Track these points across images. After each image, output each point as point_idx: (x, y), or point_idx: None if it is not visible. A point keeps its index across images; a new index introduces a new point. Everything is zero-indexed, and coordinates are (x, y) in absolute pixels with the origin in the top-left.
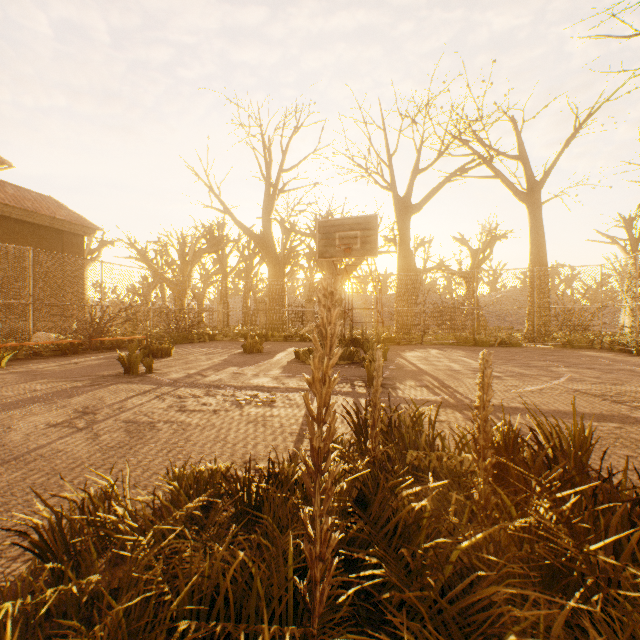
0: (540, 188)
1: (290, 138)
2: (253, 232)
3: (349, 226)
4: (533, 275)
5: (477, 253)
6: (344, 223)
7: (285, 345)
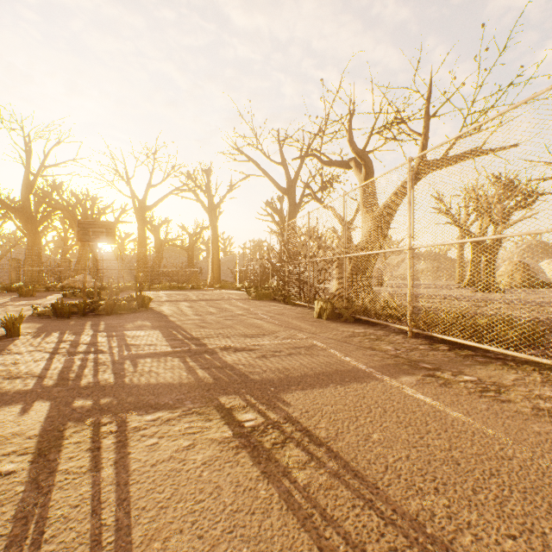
0: (216, 209)
1: (52, 147)
2: (11, 205)
3: (99, 226)
4: (212, 253)
5: (193, 236)
6: (96, 223)
7: (50, 293)
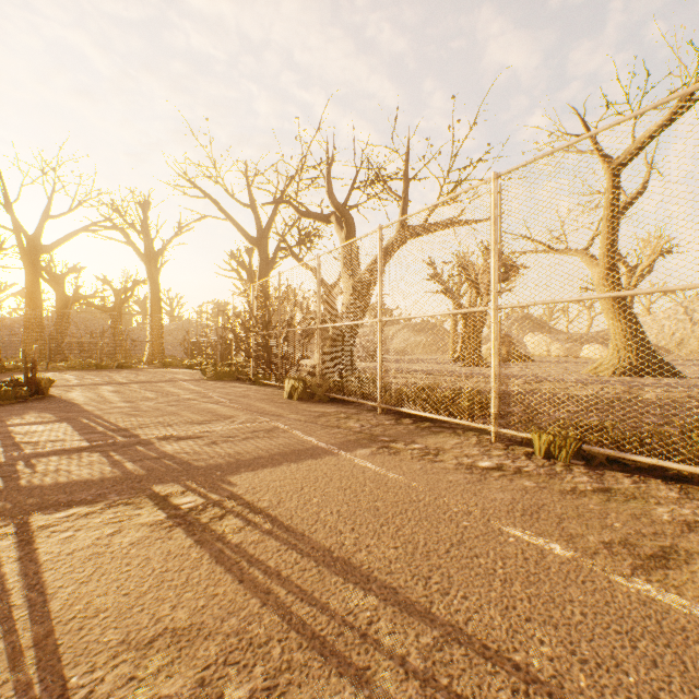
0: (158, 257)
1: None
2: None
3: None
4: (152, 318)
5: (121, 293)
6: None
7: None
